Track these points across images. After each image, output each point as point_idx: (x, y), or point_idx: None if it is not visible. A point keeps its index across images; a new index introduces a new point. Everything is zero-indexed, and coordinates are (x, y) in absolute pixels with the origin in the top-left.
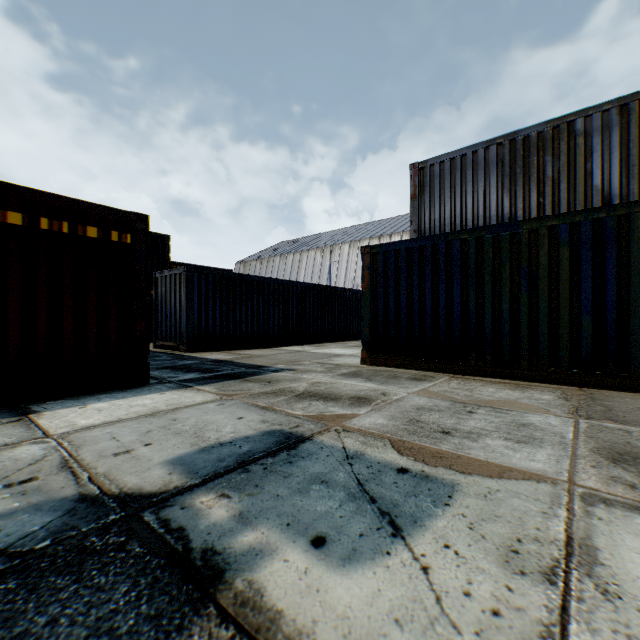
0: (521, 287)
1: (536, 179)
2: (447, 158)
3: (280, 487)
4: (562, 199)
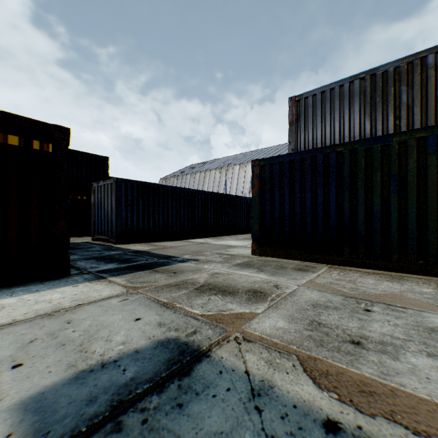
0: (391, 191)
1: (393, 105)
2: (318, 92)
3: None
4: (415, 121)
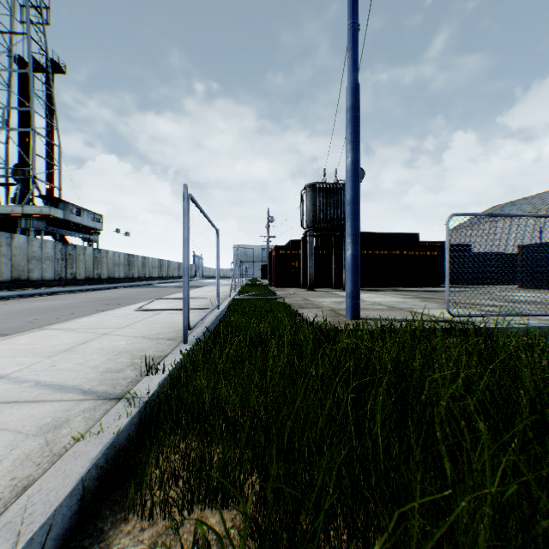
0: None
1: None
2: None
3: (475, 291)
4: None
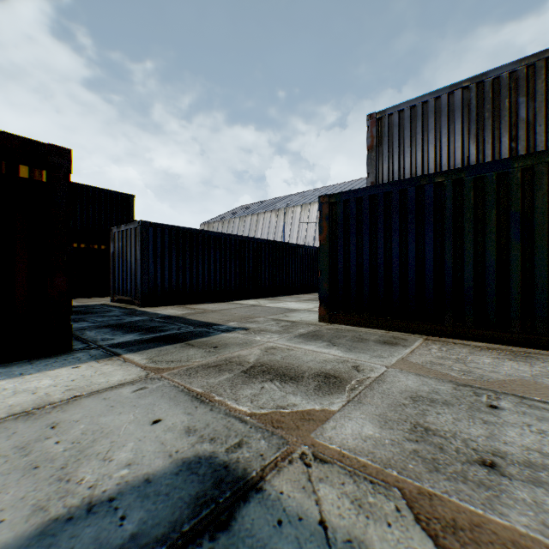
0: (511, 236)
1: (507, 123)
2: (407, 106)
3: None
4: (538, 143)
